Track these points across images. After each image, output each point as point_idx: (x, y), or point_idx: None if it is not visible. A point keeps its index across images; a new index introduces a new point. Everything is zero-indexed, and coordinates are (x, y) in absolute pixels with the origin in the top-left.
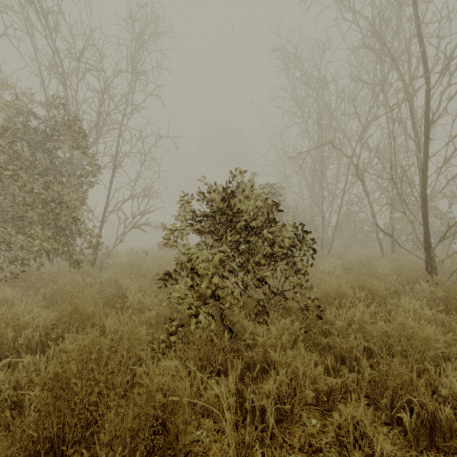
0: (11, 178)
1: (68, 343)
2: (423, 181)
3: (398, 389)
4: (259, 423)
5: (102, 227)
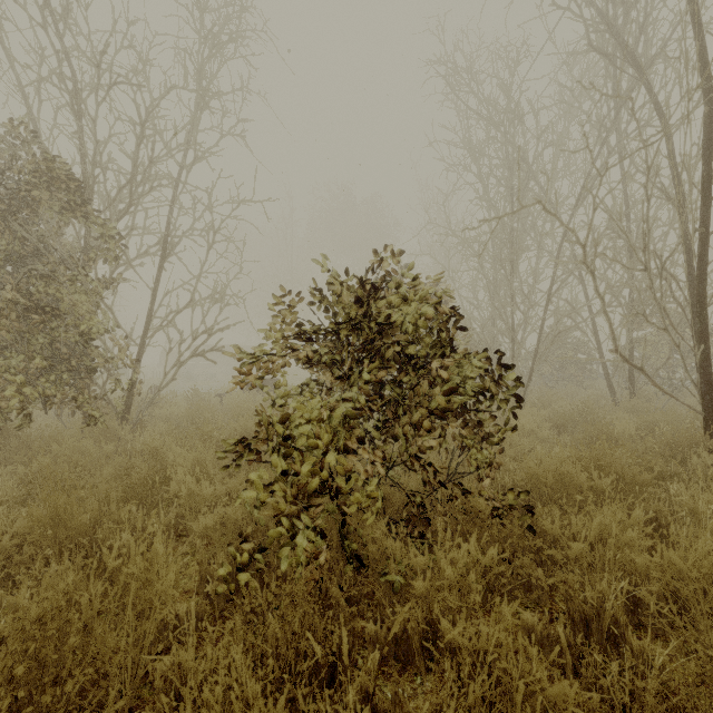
0: None
1: (23, 595)
2: (700, 273)
3: None
4: None
5: (141, 355)
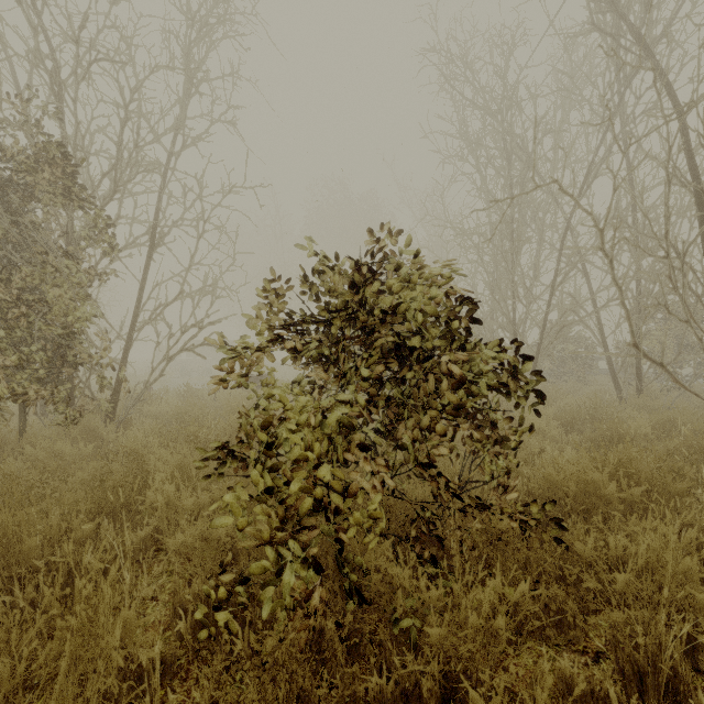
0: None
1: None
2: None
3: None
4: None
5: (128, 349)
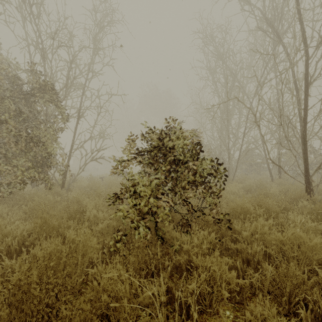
0: (2, 124)
1: (37, 250)
2: (304, 126)
3: (295, 288)
4: (185, 315)
5: (69, 160)
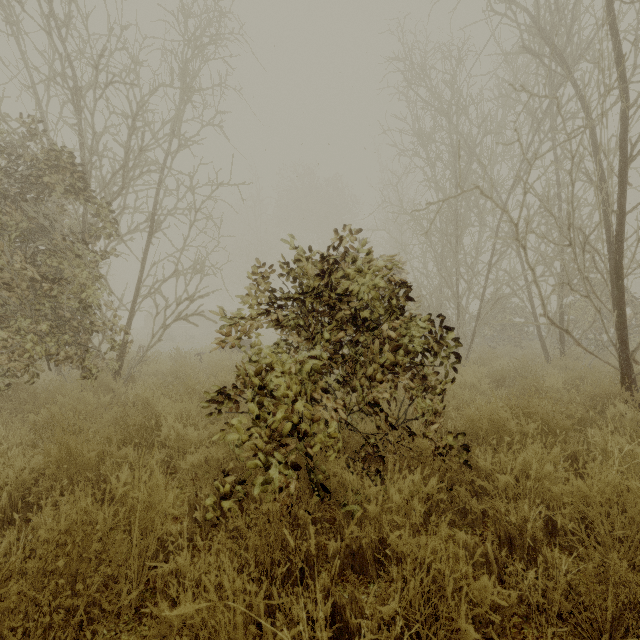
0: None
1: (46, 516)
2: (618, 247)
3: (625, 612)
4: None
5: (132, 318)
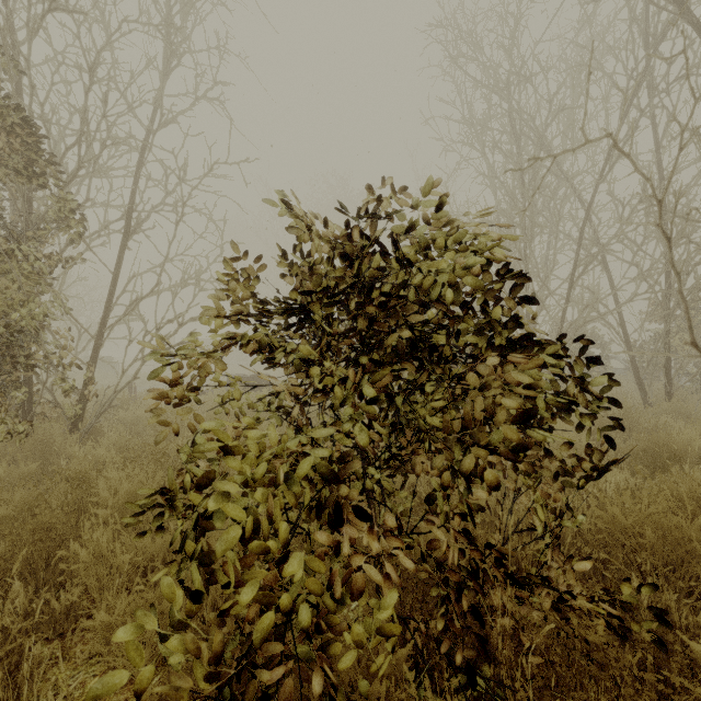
0: None
1: None
2: None
3: None
4: None
5: (98, 348)
